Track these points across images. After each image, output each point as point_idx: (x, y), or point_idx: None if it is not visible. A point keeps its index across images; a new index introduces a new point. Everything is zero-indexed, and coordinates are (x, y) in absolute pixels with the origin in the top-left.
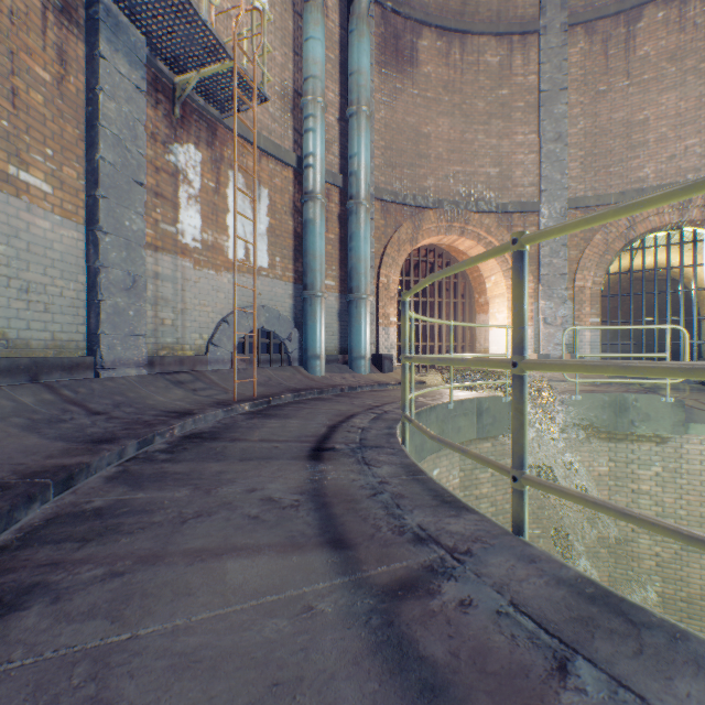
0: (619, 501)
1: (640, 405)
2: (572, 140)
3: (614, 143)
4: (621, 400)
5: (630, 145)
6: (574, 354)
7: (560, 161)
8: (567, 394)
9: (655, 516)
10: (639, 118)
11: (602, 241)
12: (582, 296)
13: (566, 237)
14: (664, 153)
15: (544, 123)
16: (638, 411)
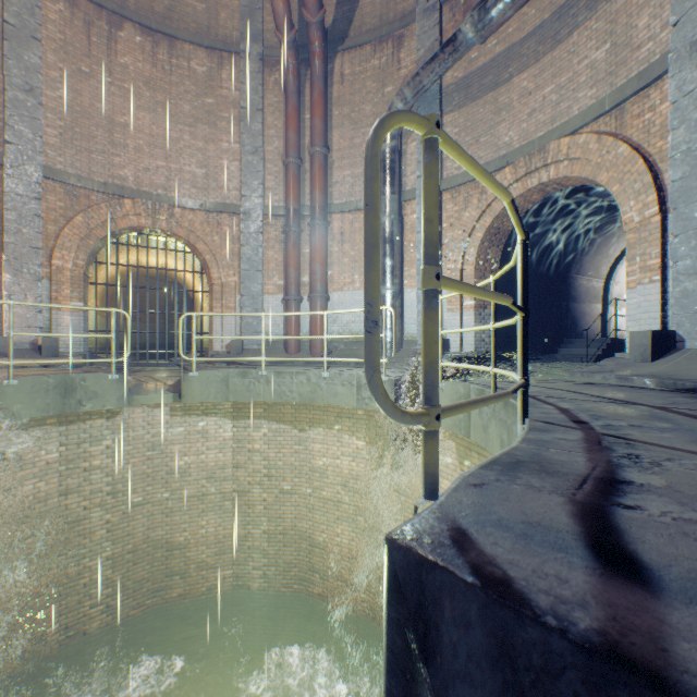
0: (73, 484)
1: (90, 384)
2: (51, 103)
3: (98, 132)
4: (71, 381)
5: (114, 142)
6: (49, 338)
7: (34, 118)
8: (3, 380)
9: (108, 486)
10: (122, 120)
11: (85, 224)
12: (63, 277)
13: (43, 207)
14: (143, 164)
15: (12, 63)
16: (88, 390)
